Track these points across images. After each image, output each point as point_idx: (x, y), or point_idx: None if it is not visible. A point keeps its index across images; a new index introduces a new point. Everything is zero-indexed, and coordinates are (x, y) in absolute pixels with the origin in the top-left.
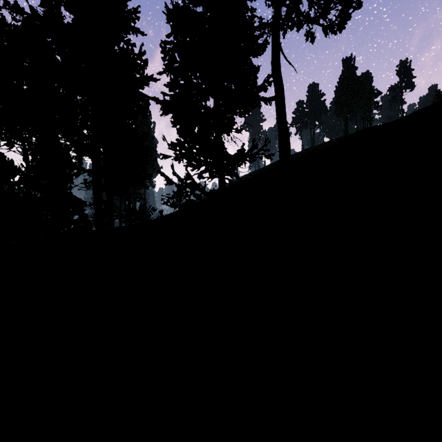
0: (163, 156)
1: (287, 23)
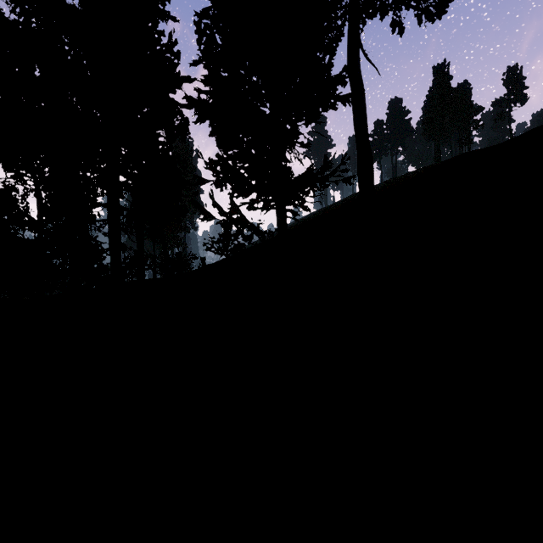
0: (198, 179)
1: (367, 10)
